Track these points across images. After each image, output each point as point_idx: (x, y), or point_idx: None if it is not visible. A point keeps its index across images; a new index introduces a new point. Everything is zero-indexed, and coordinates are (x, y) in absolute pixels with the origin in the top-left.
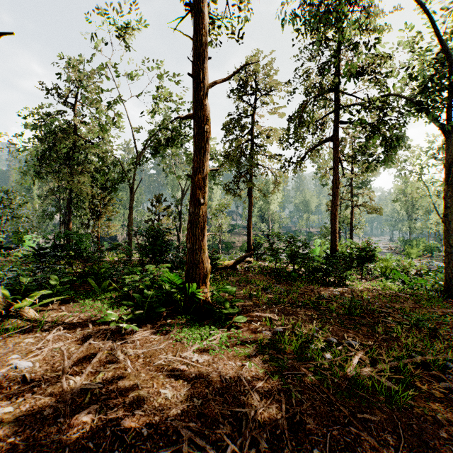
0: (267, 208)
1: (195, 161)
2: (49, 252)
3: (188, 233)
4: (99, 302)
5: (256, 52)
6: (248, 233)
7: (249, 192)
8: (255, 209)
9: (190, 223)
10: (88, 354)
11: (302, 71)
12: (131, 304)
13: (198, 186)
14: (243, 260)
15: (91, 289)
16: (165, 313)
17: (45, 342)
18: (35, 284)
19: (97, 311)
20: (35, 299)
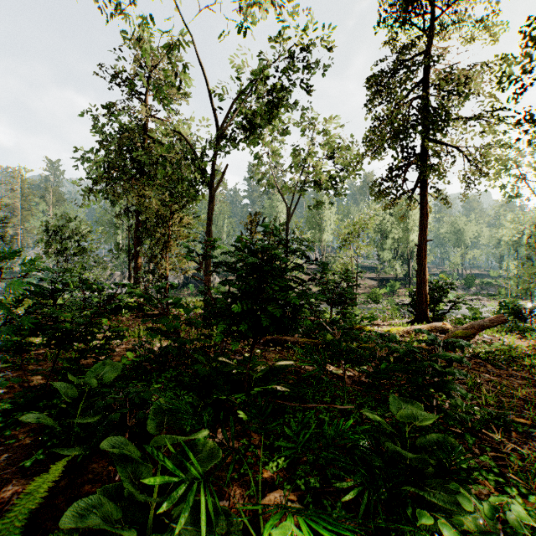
0: (406, 239)
1: None
2: None
3: None
4: None
5: None
6: (420, 271)
7: (421, 195)
8: (387, 240)
9: None
10: None
11: None
12: None
13: None
14: (469, 335)
15: None
16: None
17: None
18: None
19: None
20: None
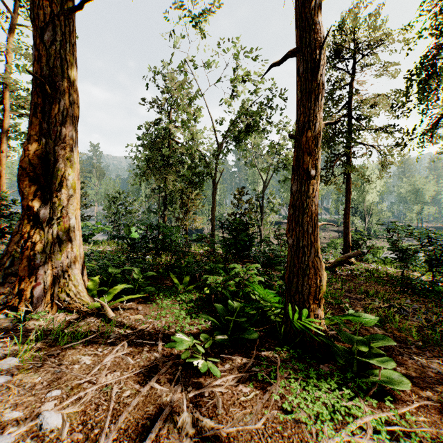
0: (362, 199)
1: (301, 114)
2: (137, 243)
3: (290, 223)
4: (177, 305)
5: (357, 4)
6: (345, 227)
7: (346, 178)
8: None
9: (293, 207)
10: (143, 416)
11: (430, 6)
12: (211, 321)
13: (306, 150)
14: (345, 260)
15: (173, 285)
16: (257, 340)
17: (101, 369)
18: (121, 276)
19: (173, 318)
20: (120, 292)
